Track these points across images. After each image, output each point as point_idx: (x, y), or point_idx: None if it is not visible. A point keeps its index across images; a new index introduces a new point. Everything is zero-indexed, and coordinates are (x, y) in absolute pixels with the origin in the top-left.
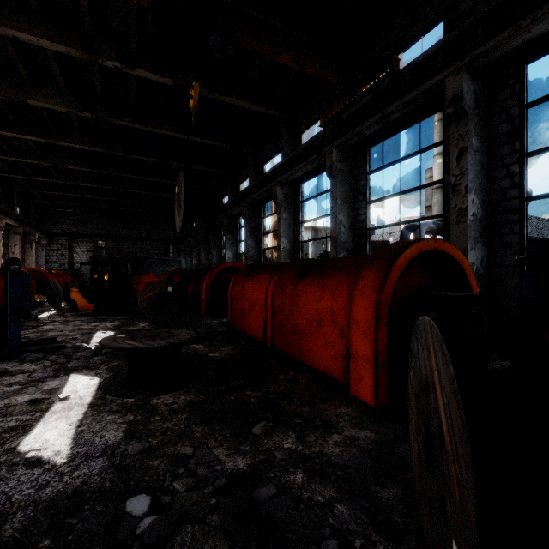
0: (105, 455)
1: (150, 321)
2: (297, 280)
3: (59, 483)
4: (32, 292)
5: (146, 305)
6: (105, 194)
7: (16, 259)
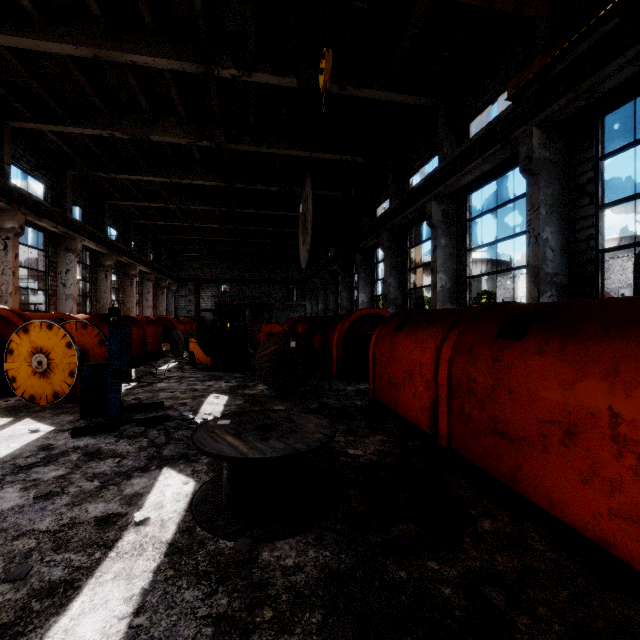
0: None
1: (269, 384)
2: (501, 342)
3: None
4: (159, 340)
5: (264, 364)
6: (228, 234)
7: (116, 309)
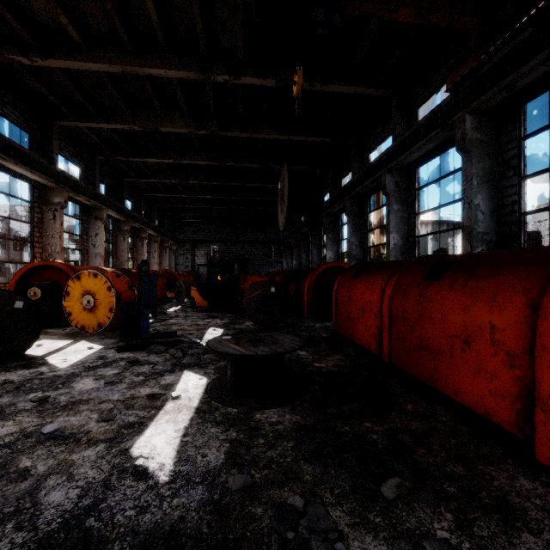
0: (204, 483)
1: (254, 321)
2: (426, 282)
3: (158, 510)
4: (165, 289)
5: (250, 305)
6: (218, 203)
7: (146, 261)
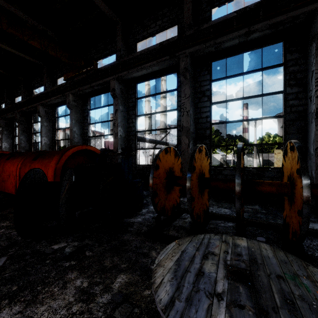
0: None
1: None
2: (32, 161)
3: None
4: None
5: None
6: None
7: None
